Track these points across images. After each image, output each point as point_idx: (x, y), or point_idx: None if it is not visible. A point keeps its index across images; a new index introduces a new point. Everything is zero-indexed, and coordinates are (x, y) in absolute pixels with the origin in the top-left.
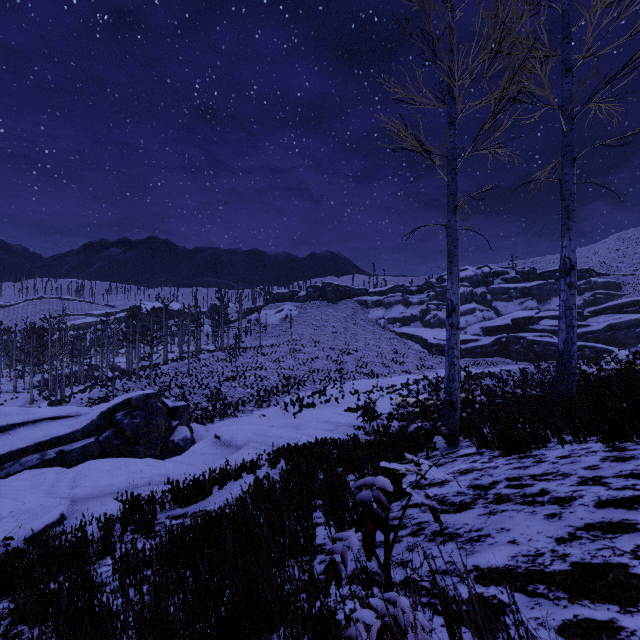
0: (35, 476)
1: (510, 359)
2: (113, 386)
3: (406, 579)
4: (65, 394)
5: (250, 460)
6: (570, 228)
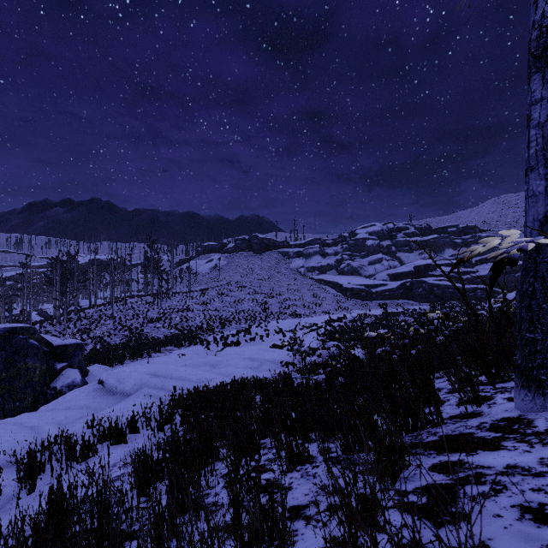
0: None
1: (414, 301)
2: None
3: None
4: None
5: (128, 417)
6: None
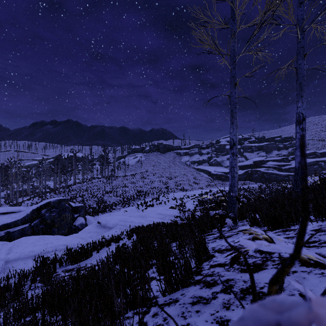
0: None
1: (252, 181)
2: (45, 196)
3: None
4: (19, 201)
5: (116, 235)
6: (302, 96)
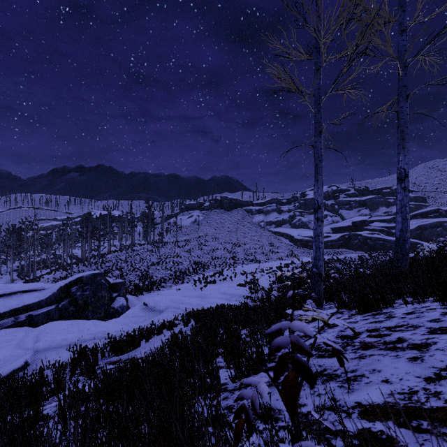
0: (8, 333)
1: (351, 250)
2: (71, 269)
3: (313, 423)
4: (36, 275)
5: (169, 320)
6: (404, 147)
